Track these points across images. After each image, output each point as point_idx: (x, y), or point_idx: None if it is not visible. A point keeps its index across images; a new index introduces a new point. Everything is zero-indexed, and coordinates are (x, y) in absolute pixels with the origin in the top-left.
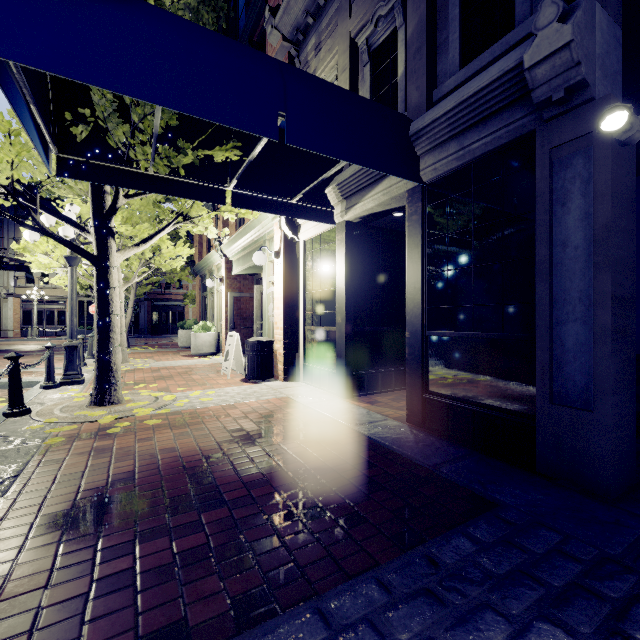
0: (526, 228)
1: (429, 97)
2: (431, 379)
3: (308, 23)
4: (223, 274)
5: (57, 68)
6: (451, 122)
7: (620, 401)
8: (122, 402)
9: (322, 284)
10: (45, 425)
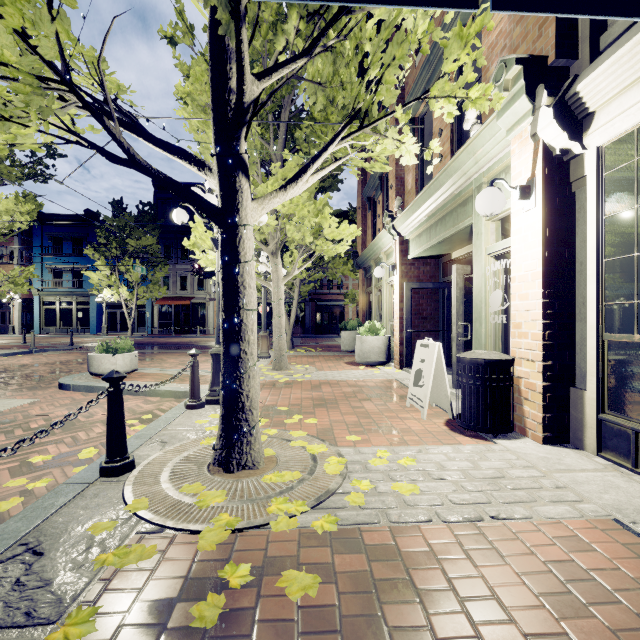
0: None
1: None
2: None
3: None
4: (396, 259)
5: None
6: None
7: None
8: (259, 465)
9: None
10: (120, 521)
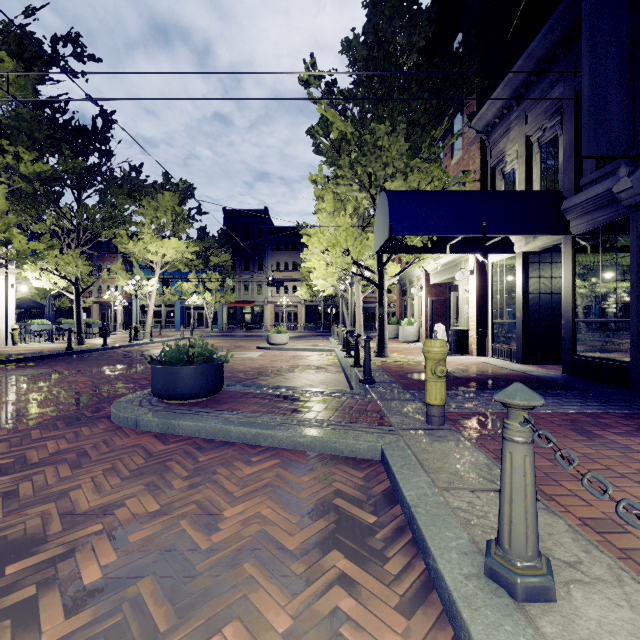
0: (627, 264)
1: (576, 184)
2: (578, 348)
3: (495, 121)
4: (423, 284)
5: (407, 234)
6: (584, 206)
7: None
8: (389, 357)
9: (506, 291)
10: None
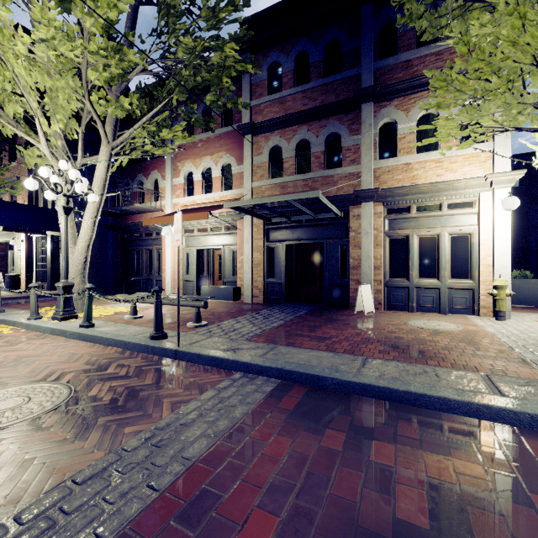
0: None
1: None
2: None
3: None
4: None
5: None
6: None
7: (94, 279)
8: None
9: (43, 254)
10: None
